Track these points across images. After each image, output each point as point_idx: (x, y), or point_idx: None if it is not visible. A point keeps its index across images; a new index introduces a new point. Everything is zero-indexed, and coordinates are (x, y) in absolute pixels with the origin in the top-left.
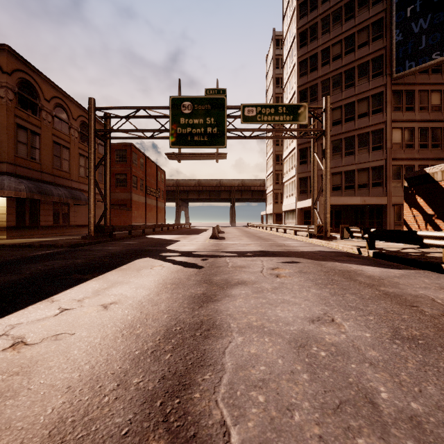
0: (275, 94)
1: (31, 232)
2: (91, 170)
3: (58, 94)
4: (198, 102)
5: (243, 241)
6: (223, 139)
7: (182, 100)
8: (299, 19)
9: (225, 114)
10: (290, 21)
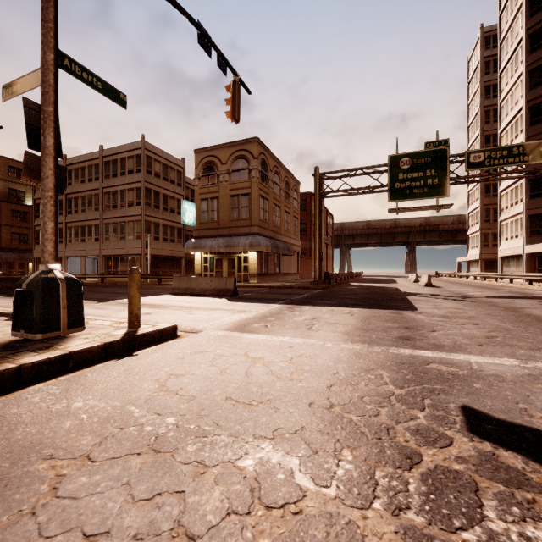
0: (484, 108)
1: (265, 278)
2: (317, 227)
3: (275, 163)
4: (417, 156)
5: (468, 289)
6: (444, 188)
7: (400, 157)
8: (529, 17)
9: (447, 164)
10: (512, 19)
